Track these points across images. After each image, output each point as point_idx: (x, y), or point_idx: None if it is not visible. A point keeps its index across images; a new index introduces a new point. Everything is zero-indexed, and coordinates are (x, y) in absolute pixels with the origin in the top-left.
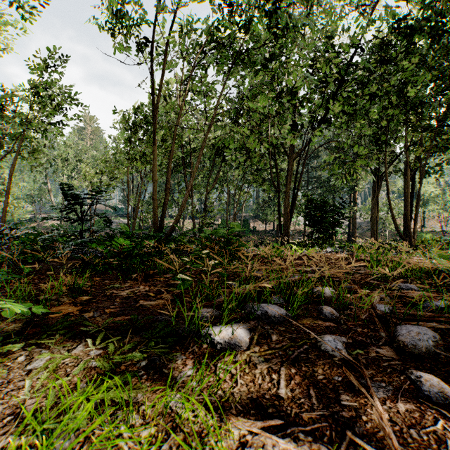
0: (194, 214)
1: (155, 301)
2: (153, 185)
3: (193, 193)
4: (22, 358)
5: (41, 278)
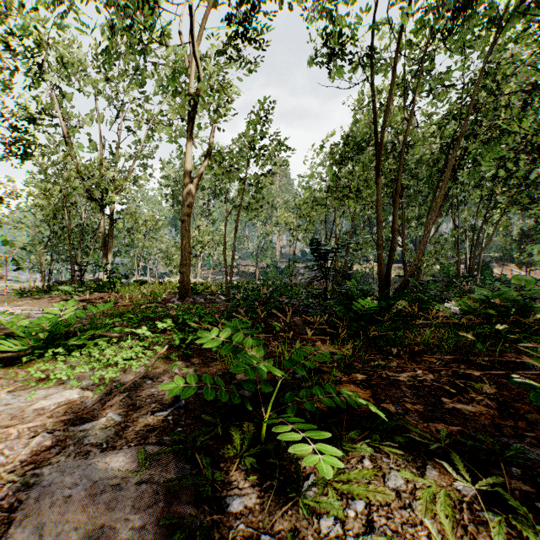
0: (405, 257)
1: (469, 404)
2: (379, 227)
3: (403, 230)
4: (368, 464)
5: (291, 338)
